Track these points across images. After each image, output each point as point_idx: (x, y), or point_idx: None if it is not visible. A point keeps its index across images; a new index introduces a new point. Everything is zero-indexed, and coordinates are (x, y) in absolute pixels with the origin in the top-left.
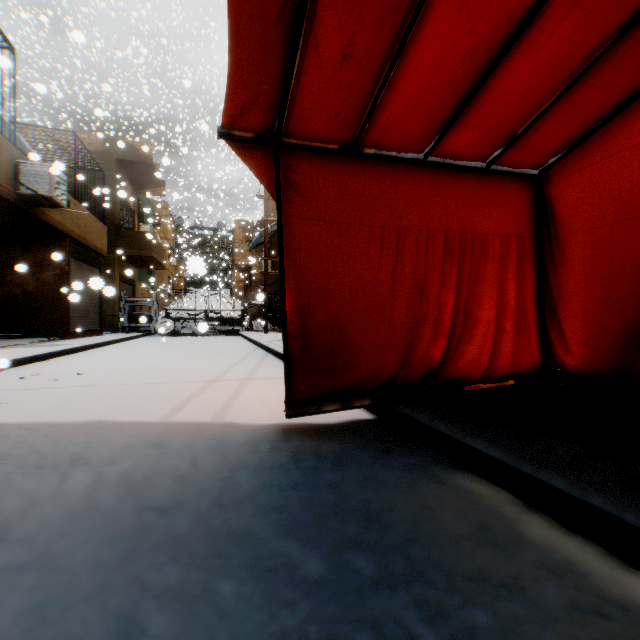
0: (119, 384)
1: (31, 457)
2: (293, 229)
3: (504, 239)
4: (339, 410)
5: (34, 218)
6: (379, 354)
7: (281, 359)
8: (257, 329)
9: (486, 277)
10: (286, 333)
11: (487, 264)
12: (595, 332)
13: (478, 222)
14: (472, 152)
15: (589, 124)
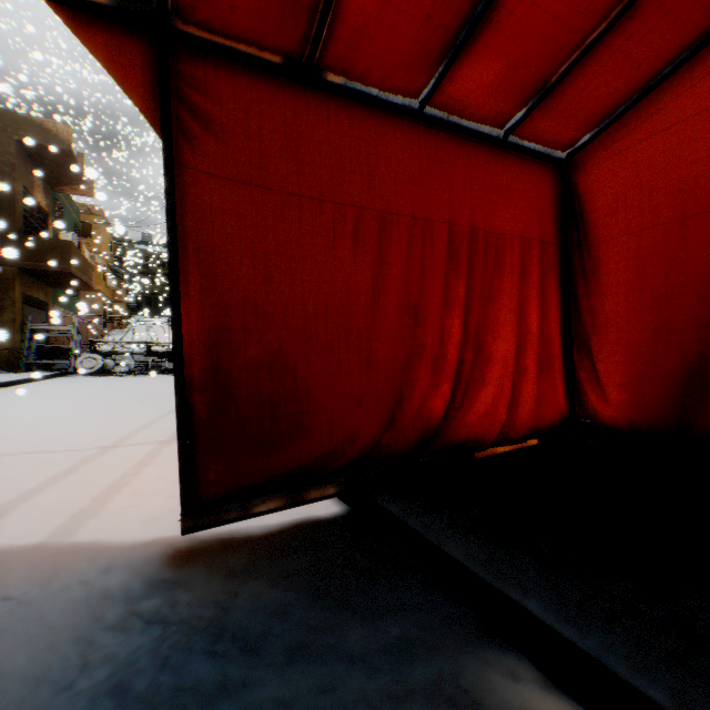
0: None
1: None
2: (198, 193)
3: (525, 243)
4: (283, 508)
5: None
6: (351, 410)
7: None
8: None
9: (503, 295)
10: (181, 379)
11: (504, 276)
12: (643, 372)
13: (493, 216)
14: (488, 106)
15: (642, 81)
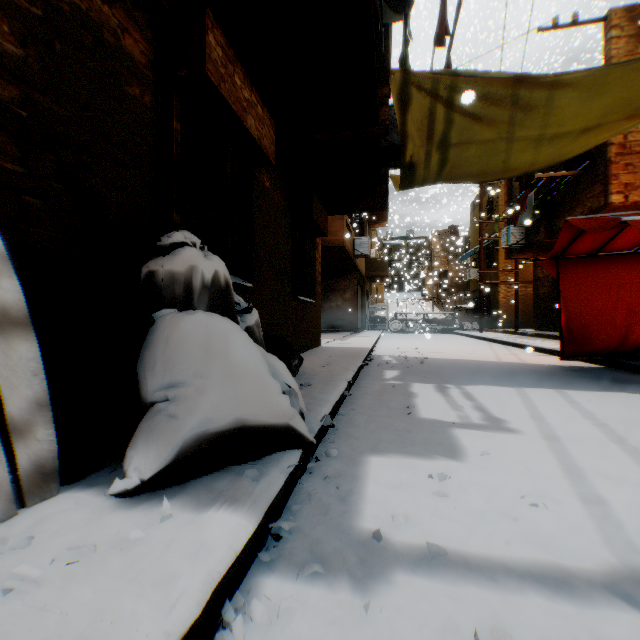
0: (449, 352)
1: (475, 363)
2: (562, 289)
3: None
4: (584, 360)
5: (351, 265)
6: (605, 339)
7: (520, 348)
8: (467, 329)
9: None
10: (560, 329)
11: None
12: None
13: None
14: None
15: None
